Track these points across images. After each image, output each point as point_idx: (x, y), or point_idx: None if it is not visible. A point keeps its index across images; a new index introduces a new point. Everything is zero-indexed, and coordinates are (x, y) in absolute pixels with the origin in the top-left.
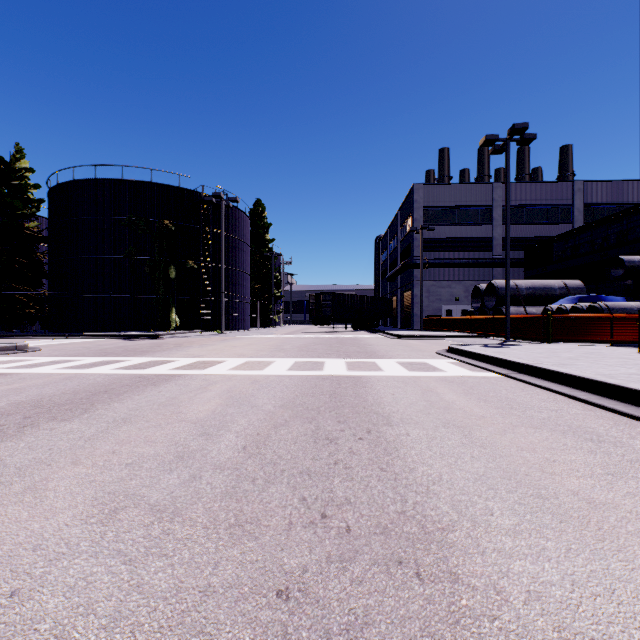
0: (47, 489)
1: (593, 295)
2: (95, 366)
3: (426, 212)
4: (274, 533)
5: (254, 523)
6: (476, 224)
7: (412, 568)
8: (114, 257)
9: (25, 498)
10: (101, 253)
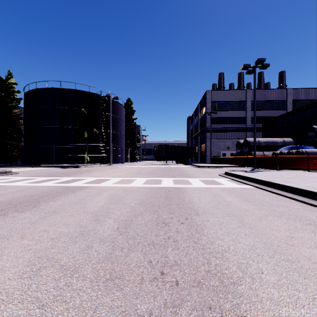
0: (3, 254)
1: (298, 145)
2: (44, 182)
3: (213, 104)
4: (132, 285)
5: (120, 278)
6: (238, 110)
7: (218, 312)
8: (57, 127)
9: None
10: (50, 125)
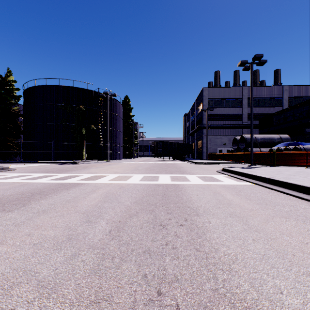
0: None
1: (295, 142)
2: (39, 178)
3: (209, 101)
4: None
5: (108, 300)
6: (234, 107)
7: None
8: (55, 123)
9: None
10: (49, 122)
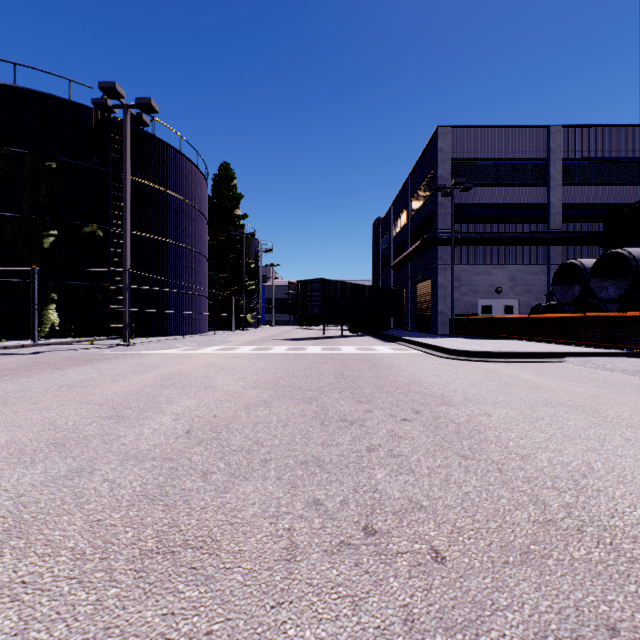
0: None
1: None
2: None
3: (455, 167)
4: None
5: None
6: (525, 184)
7: None
8: None
9: None
10: None
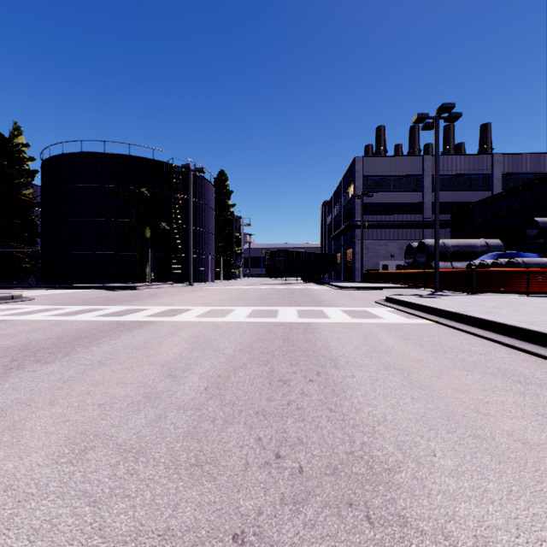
0: (24, 429)
1: (511, 252)
2: (79, 314)
3: (366, 181)
4: (231, 474)
5: (213, 463)
6: (409, 191)
7: (362, 511)
8: (98, 219)
9: (3, 438)
10: (87, 216)
